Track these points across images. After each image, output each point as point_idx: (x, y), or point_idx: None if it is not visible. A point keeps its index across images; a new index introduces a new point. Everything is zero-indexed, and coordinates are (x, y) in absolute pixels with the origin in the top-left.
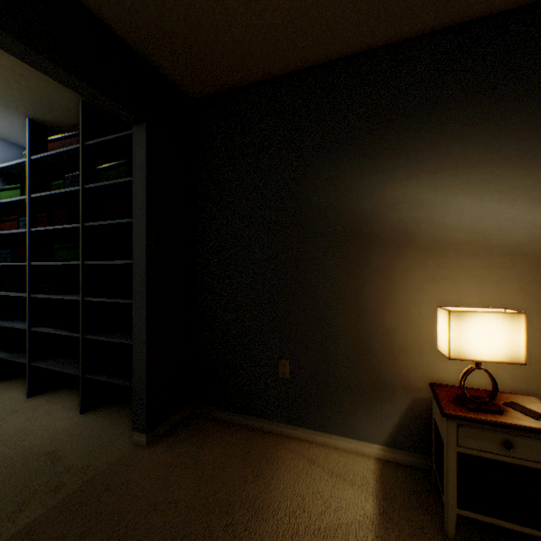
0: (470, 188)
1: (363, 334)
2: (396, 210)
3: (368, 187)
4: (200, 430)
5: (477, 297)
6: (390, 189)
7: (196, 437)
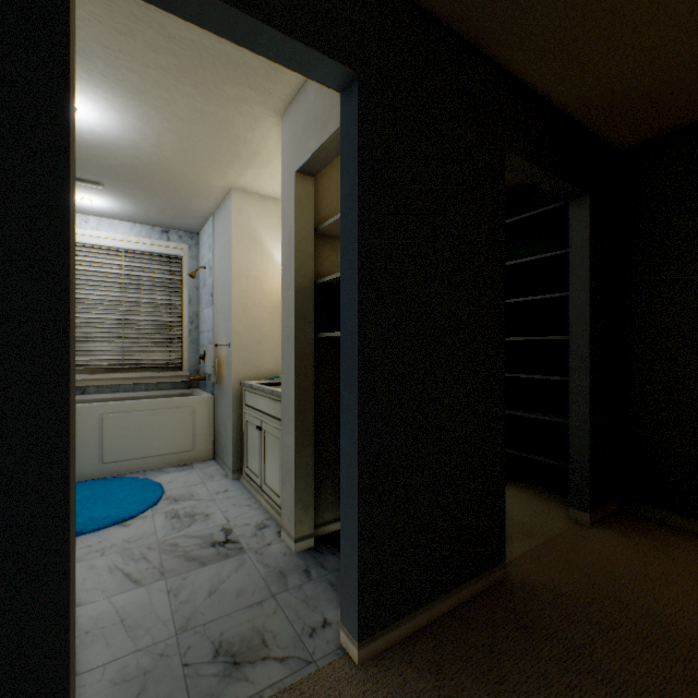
0: None
1: None
2: None
3: None
4: (648, 528)
5: None
6: None
7: (648, 533)
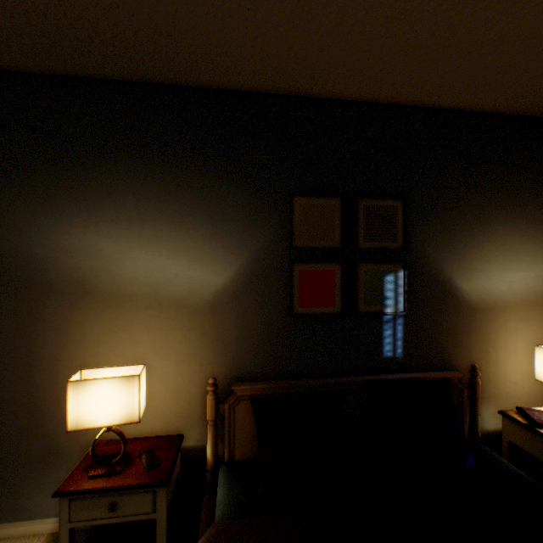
0: (144, 242)
1: (38, 396)
2: (75, 258)
3: (43, 228)
4: None
5: (150, 347)
6: (69, 234)
7: None
